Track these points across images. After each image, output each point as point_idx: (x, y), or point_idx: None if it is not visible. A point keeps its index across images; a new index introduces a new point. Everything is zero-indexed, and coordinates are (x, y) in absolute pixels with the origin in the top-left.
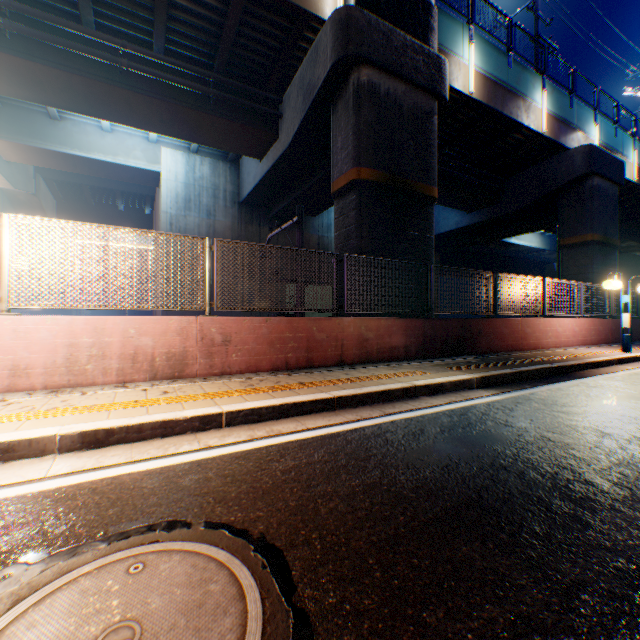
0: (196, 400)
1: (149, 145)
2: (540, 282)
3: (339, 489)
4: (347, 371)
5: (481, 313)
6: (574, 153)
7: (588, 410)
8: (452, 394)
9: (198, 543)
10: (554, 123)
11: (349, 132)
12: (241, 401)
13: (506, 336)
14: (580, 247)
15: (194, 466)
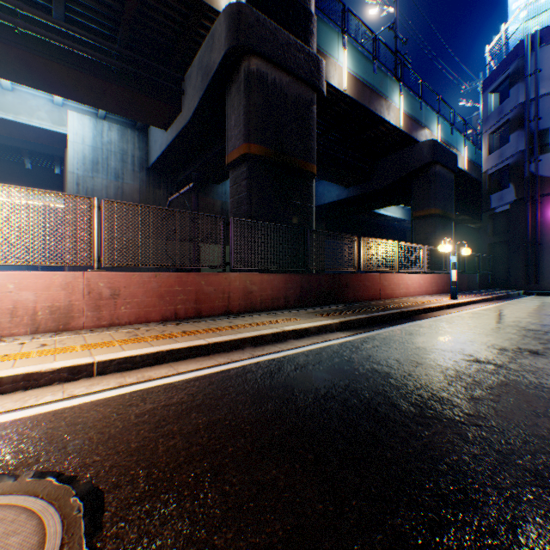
0: (72, 351)
1: (54, 107)
2: (395, 245)
3: (185, 427)
4: (232, 320)
5: (349, 269)
6: (423, 145)
7: (414, 346)
8: (316, 337)
9: (17, 495)
10: (408, 121)
11: (241, 112)
12: (118, 351)
13: (368, 288)
14: (427, 218)
15: (48, 416)
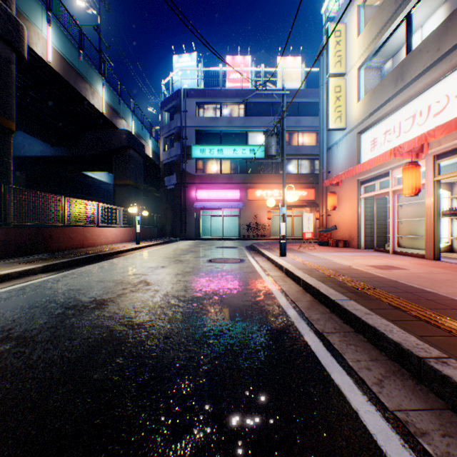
0: None
1: None
2: (97, 205)
3: None
4: None
5: (54, 224)
6: (122, 132)
7: (103, 273)
8: (19, 280)
9: None
10: (111, 110)
11: None
12: None
13: (74, 239)
14: (125, 187)
15: None
